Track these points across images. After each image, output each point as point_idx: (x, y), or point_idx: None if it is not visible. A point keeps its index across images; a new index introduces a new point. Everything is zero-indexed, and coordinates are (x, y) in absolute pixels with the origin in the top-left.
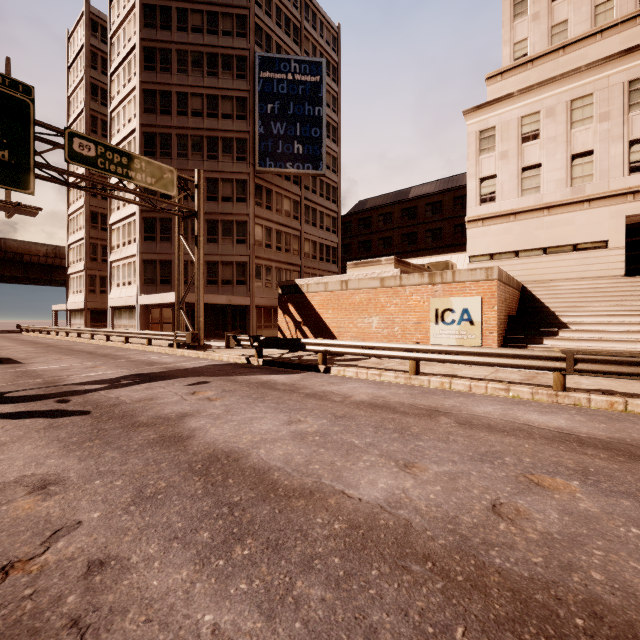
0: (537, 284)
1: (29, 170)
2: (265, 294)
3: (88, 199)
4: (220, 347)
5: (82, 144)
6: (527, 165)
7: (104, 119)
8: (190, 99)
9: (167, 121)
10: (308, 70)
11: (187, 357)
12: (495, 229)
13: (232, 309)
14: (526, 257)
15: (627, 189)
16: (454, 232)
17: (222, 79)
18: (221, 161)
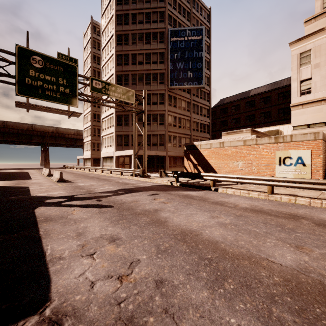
0: None
1: (76, 96)
2: (173, 150)
3: (92, 108)
4: (154, 176)
5: (96, 83)
6: None
7: (98, 71)
8: (137, 56)
9: (127, 68)
10: (195, 33)
11: (141, 181)
12: (311, 110)
13: (157, 157)
14: None
15: None
16: (278, 113)
17: (152, 44)
18: (152, 85)
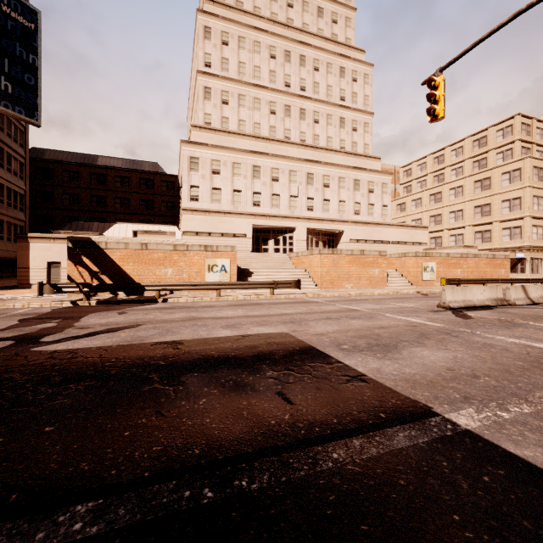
0: None
1: None
2: None
3: None
4: None
5: None
6: (215, 187)
7: None
8: None
9: None
10: (20, 10)
11: None
12: (199, 218)
13: None
14: (214, 236)
15: (253, 213)
16: (140, 204)
17: None
18: None
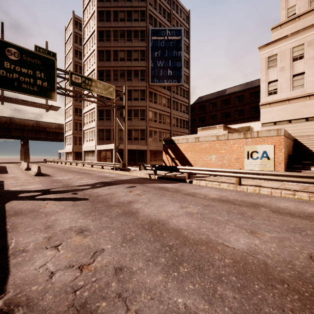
0: (303, 137)
1: (55, 90)
2: (154, 144)
3: (74, 102)
4: (134, 170)
5: (76, 77)
6: (296, 73)
7: (80, 65)
8: (119, 53)
9: (109, 64)
10: (175, 34)
11: (121, 174)
12: (277, 108)
13: (138, 152)
14: (295, 123)
15: None
16: (250, 111)
17: (133, 42)
18: (133, 81)
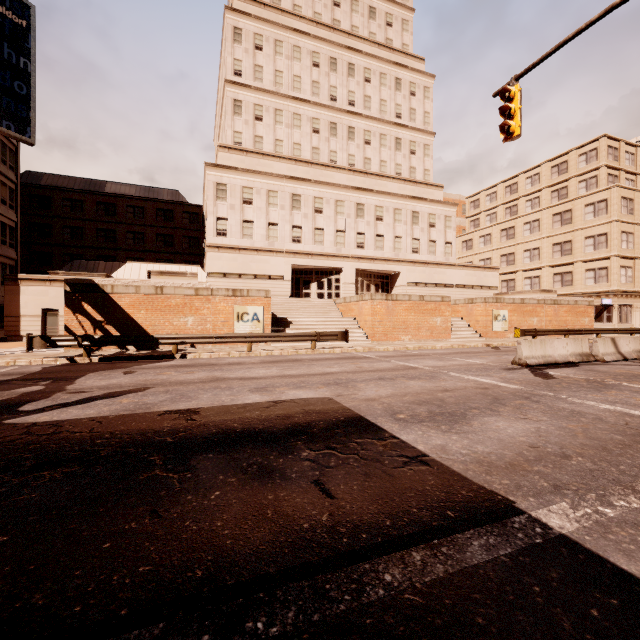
0: None
1: None
2: None
3: None
4: None
5: None
6: (246, 219)
7: None
8: None
9: None
10: (9, 3)
11: None
12: (227, 256)
13: None
14: (246, 279)
15: (292, 250)
16: (157, 240)
17: None
18: None
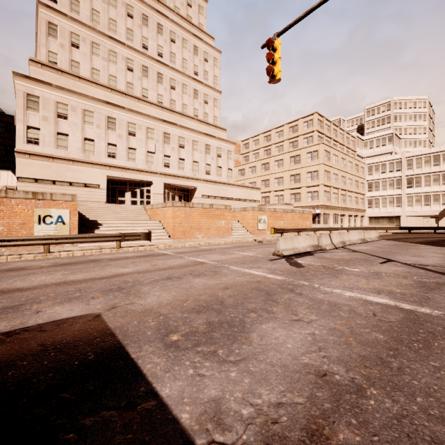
0: None
1: None
2: None
3: None
4: None
5: None
6: (61, 132)
7: None
8: None
9: None
10: None
11: None
12: (39, 163)
13: None
14: (60, 185)
15: (107, 164)
16: None
17: None
18: None
